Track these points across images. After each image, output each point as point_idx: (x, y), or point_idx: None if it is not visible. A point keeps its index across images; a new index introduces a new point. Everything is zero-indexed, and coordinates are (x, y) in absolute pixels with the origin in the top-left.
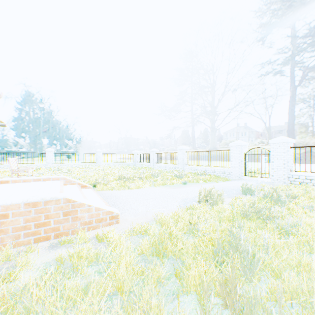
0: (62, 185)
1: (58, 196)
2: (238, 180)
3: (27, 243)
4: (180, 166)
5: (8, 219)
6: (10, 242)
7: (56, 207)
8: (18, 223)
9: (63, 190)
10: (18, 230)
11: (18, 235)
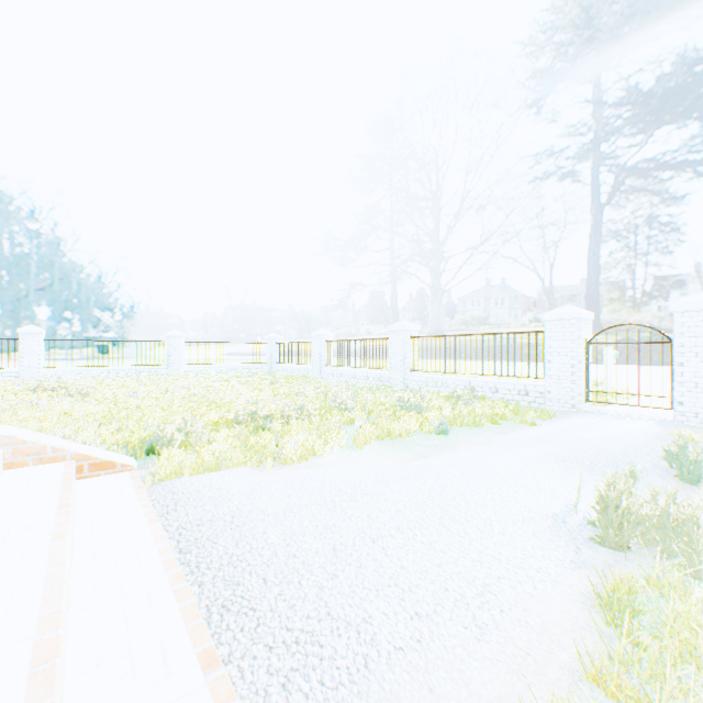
0: None
1: None
2: (578, 415)
3: None
4: (397, 373)
5: None
6: None
7: None
8: None
9: None
10: None
11: None
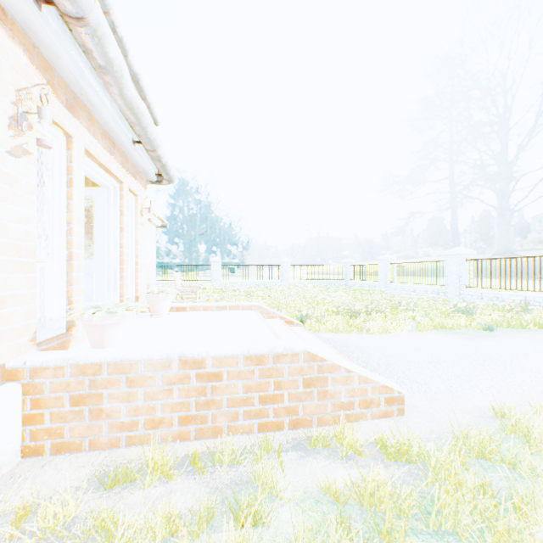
0: (264, 319)
1: (295, 347)
2: None
3: (248, 431)
4: (452, 289)
5: (221, 383)
6: (224, 425)
7: (292, 369)
8: (235, 392)
9: (274, 330)
10: (235, 404)
11: (235, 413)
